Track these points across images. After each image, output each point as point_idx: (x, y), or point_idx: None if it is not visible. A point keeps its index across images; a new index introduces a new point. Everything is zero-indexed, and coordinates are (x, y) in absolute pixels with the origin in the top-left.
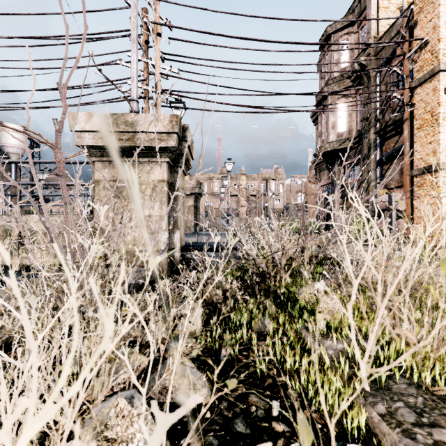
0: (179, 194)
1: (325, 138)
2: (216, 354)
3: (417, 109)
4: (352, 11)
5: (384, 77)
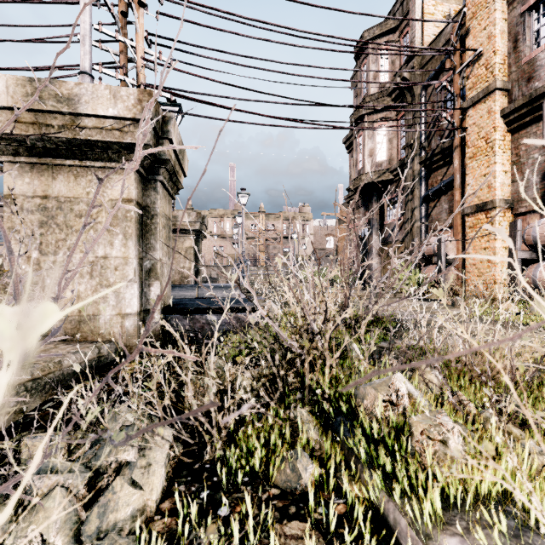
0: (159, 224)
1: (361, 168)
2: None
3: (469, 135)
4: (392, 15)
5: (430, 96)
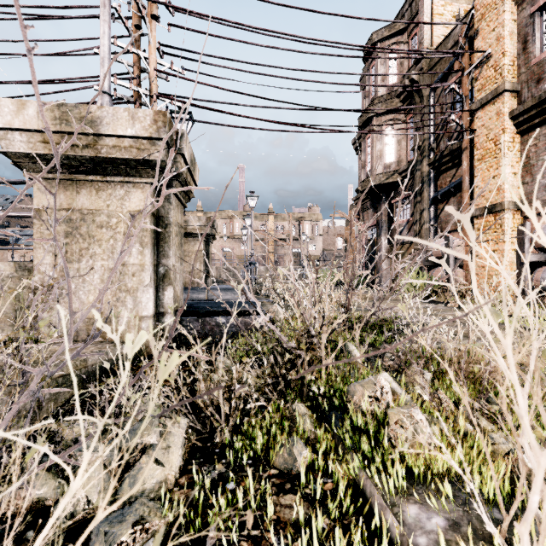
0: (172, 233)
1: (369, 169)
2: (196, 541)
3: (478, 137)
4: (401, 16)
5: (439, 98)
